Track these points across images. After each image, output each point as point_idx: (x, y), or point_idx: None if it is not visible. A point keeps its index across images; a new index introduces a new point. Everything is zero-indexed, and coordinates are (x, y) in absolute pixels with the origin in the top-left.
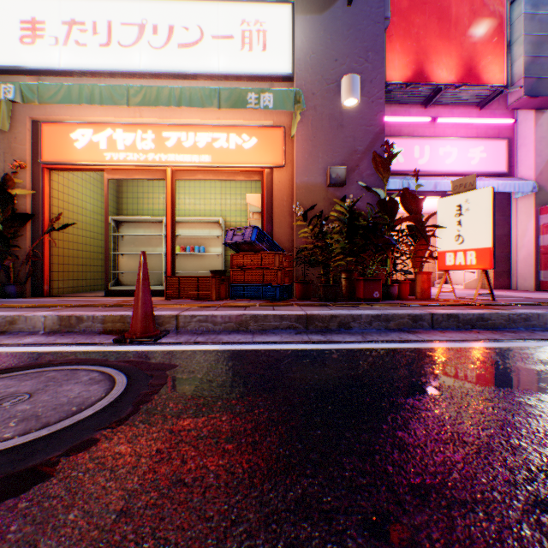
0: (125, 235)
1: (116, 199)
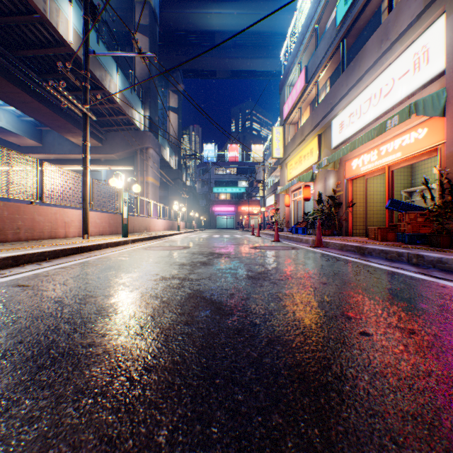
0: (411, 200)
1: (408, 178)
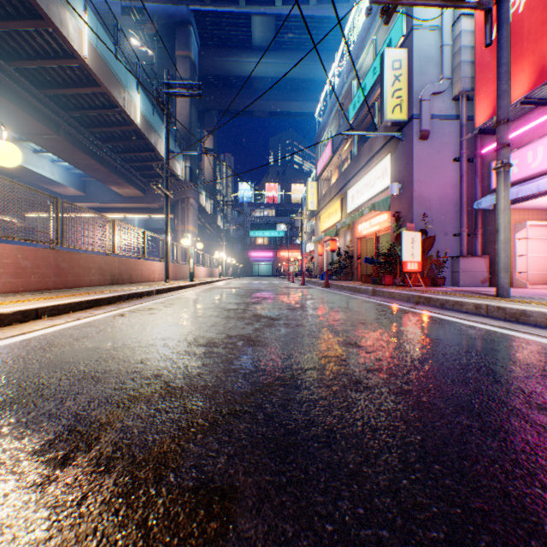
0: None
1: None
